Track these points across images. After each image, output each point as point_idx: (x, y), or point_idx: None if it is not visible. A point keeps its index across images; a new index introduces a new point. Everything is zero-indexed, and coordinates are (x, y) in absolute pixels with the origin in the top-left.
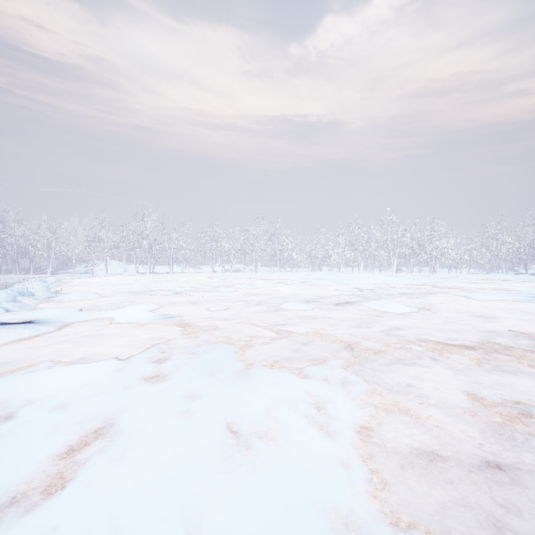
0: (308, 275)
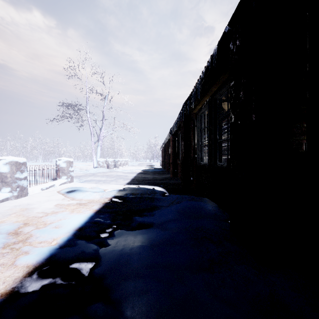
0: None
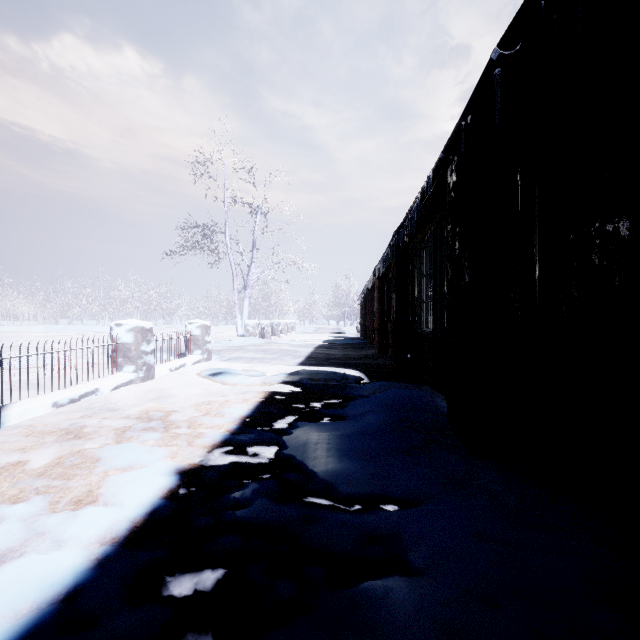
0: (47, 327)
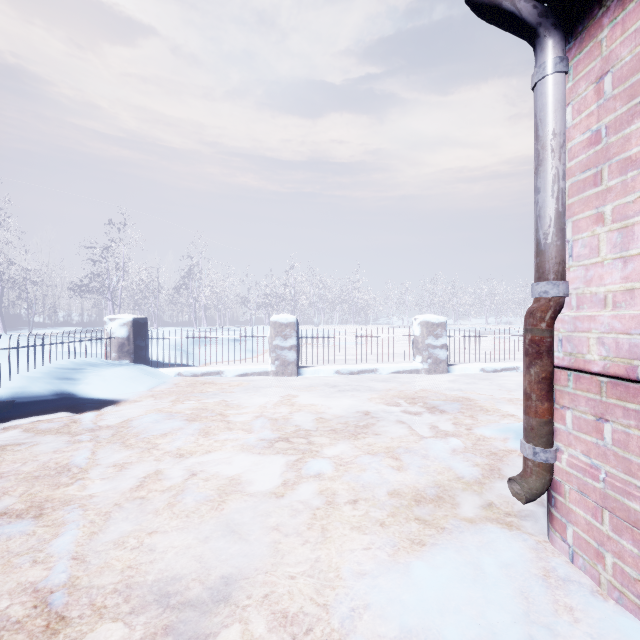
0: None
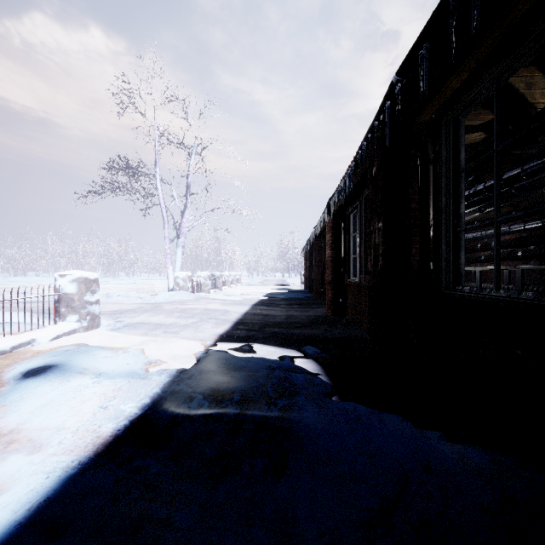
0: (4, 279)
